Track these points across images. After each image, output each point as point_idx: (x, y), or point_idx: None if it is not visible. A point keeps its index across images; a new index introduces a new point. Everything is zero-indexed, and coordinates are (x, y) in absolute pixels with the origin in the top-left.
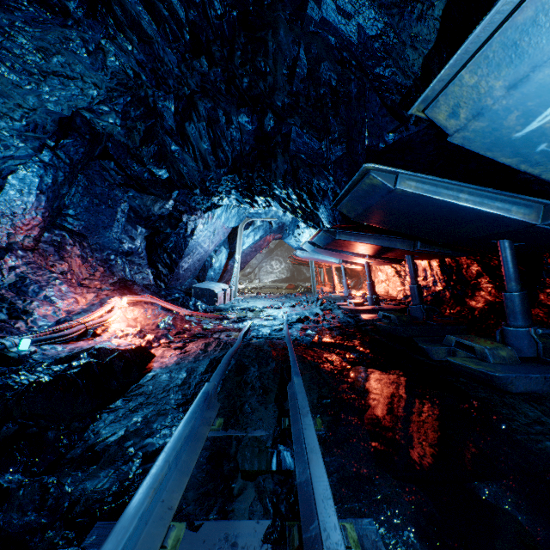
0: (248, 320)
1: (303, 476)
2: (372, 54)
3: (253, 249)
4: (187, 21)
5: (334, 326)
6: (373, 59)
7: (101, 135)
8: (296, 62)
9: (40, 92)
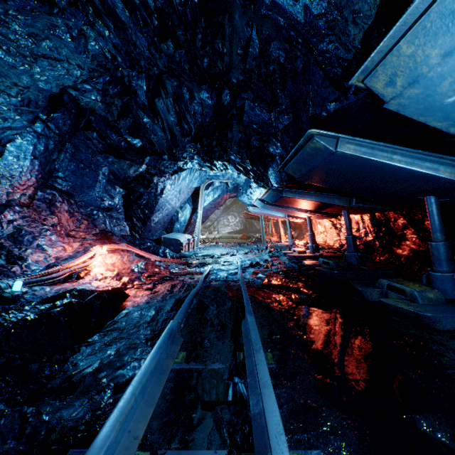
0: (208, 265)
1: (257, 408)
2: (317, 32)
3: (212, 206)
4: (155, 9)
5: (281, 270)
6: (317, 36)
7: (85, 110)
8: (249, 42)
9: (32, 72)
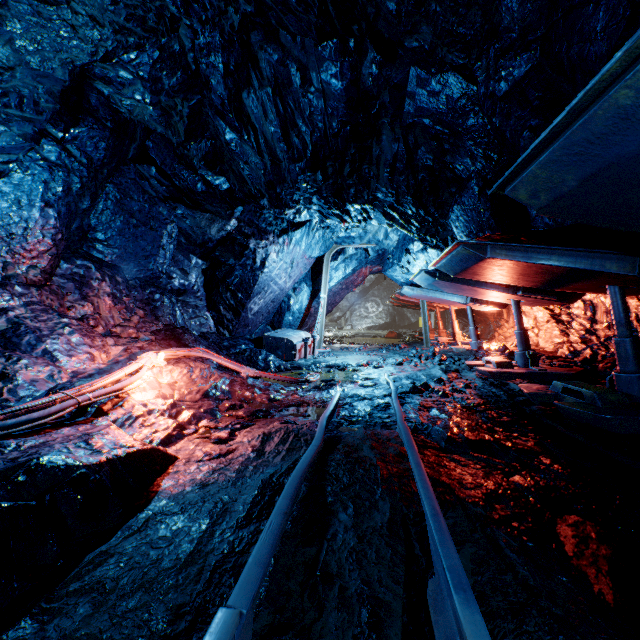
0: (336, 387)
1: None
2: None
3: (343, 286)
4: None
5: (475, 402)
6: None
7: (132, 125)
8: None
9: (9, 33)
